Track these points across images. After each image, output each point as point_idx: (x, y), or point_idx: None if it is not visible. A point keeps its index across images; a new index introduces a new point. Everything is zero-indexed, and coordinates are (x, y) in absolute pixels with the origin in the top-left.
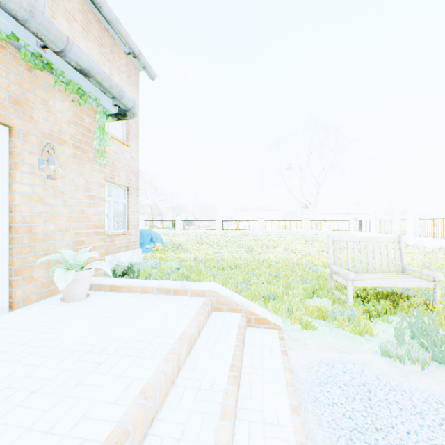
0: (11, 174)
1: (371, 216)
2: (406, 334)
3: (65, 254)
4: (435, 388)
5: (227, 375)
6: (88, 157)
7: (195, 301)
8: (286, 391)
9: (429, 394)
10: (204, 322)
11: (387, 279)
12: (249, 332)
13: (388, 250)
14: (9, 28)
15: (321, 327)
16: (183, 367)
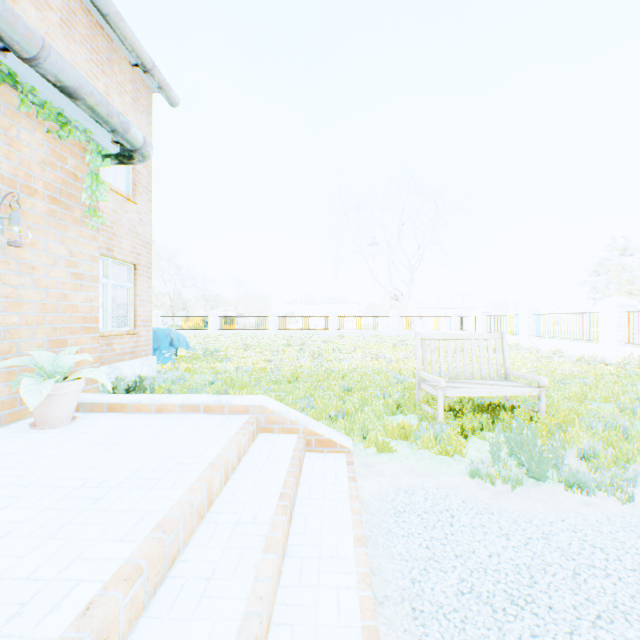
0: None
1: (477, 311)
2: (503, 452)
3: (38, 357)
4: (527, 507)
5: (275, 505)
6: (73, 216)
7: (235, 420)
8: (350, 522)
9: (519, 514)
10: (247, 447)
11: (486, 387)
12: (309, 458)
13: (488, 351)
14: None
15: (403, 449)
16: (216, 500)
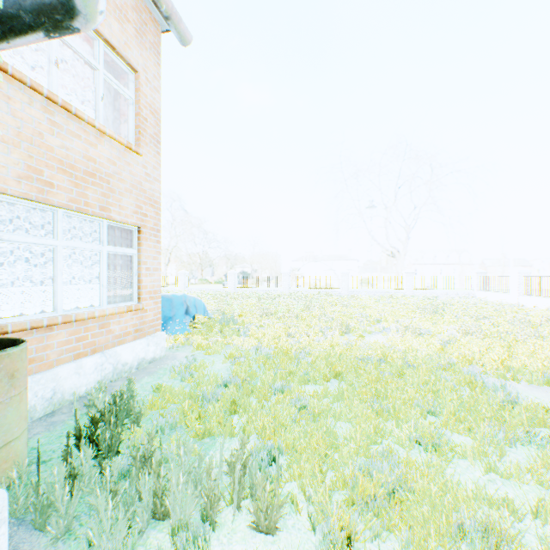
0: None
1: (511, 270)
2: None
3: None
4: None
5: None
6: None
7: None
8: None
9: None
10: None
11: None
12: None
13: None
14: None
15: None
16: None
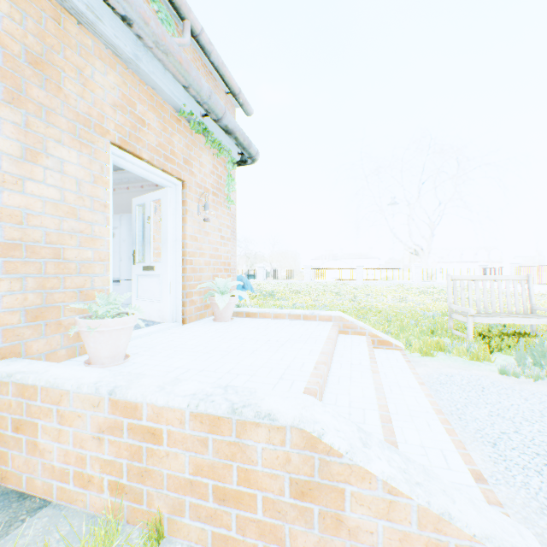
0: (182, 218)
1: (505, 262)
2: (526, 363)
3: (219, 282)
4: (543, 389)
5: (369, 360)
6: (221, 202)
7: (325, 323)
8: (413, 377)
9: (536, 391)
10: (337, 338)
11: (511, 317)
12: (374, 351)
13: (514, 290)
14: (188, 107)
15: (440, 355)
16: (333, 356)
